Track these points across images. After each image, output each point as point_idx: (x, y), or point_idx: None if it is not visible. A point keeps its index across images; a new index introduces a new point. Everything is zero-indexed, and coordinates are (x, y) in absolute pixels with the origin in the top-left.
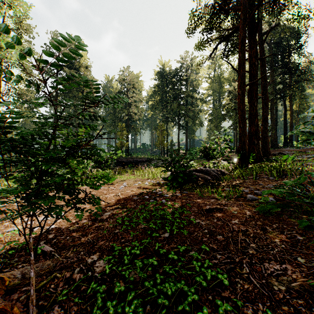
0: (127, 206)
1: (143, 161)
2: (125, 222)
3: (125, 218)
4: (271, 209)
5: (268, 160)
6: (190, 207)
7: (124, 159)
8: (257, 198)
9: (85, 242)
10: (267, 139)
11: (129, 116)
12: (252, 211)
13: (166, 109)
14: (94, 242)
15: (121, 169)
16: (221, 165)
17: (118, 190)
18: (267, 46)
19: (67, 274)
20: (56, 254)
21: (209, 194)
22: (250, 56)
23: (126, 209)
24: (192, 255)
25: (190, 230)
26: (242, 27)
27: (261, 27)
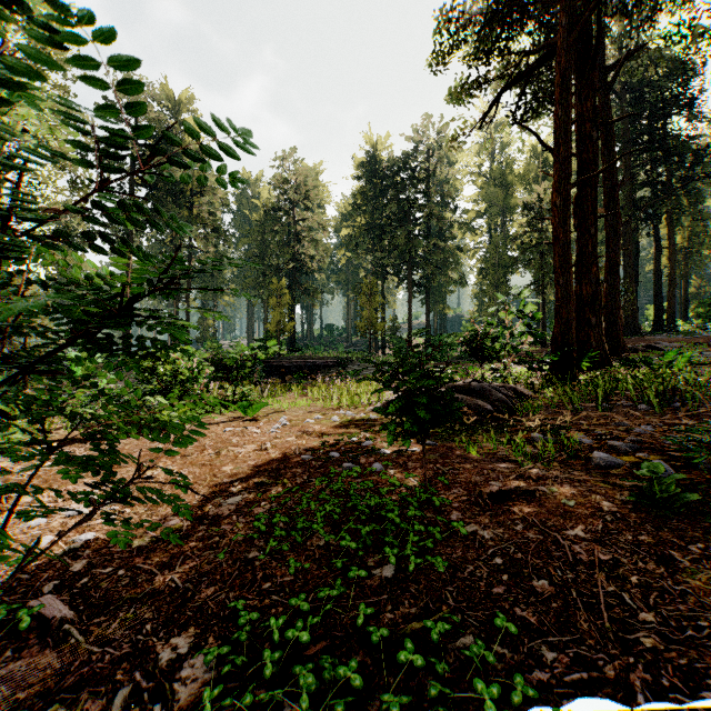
0: (286, 479)
1: (327, 366)
2: (277, 528)
3: (277, 518)
4: (671, 495)
5: (628, 364)
6: (446, 486)
7: (286, 360)
8: (621, 463)
9: (164, 588)
10: (618, 313)
11: (296, 262)
12: (617, 501)
13: (381, 246)
14: (187, 591)
15: (279, 383)
16: (510, 375)
17: (267, 434)
18: (615, 99)
19: (91, 705)
20: (75, 630)
21: (493, 449)
22: (581, 118)
23: (283, 487)
24: (466, 647)
25: (452, 558)
26: (562, 47)
27: (604, 53)
